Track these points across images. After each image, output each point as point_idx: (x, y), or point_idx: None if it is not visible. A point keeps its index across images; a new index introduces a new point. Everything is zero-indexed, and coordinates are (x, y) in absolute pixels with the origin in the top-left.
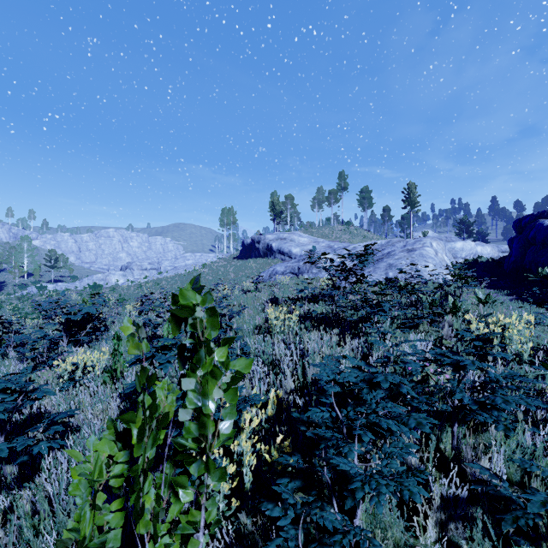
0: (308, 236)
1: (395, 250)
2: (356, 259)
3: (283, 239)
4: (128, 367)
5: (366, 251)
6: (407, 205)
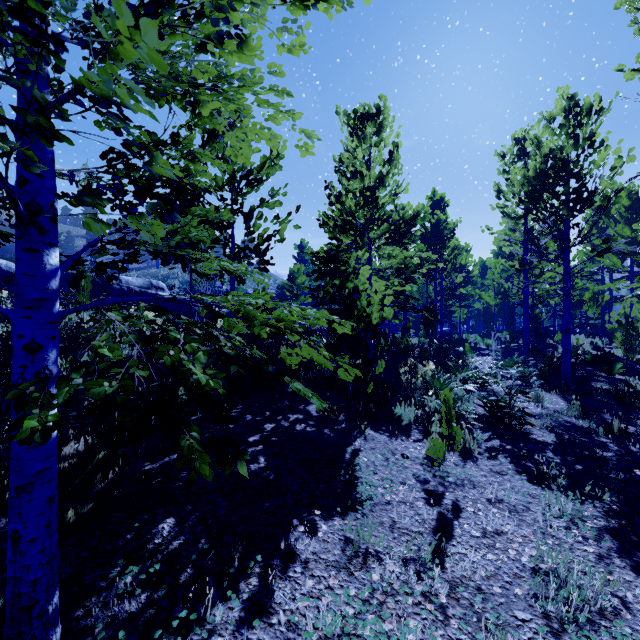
0: None
1: None
2: None
3: None
4: None
5: None
6: None
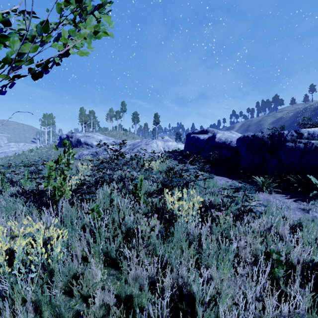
0: (103, 136)
1: (142, 144)
2: (118, 145)
3: (88, 136)
4: (8, 188)
5: (123, 143)
6: (154, 123)
